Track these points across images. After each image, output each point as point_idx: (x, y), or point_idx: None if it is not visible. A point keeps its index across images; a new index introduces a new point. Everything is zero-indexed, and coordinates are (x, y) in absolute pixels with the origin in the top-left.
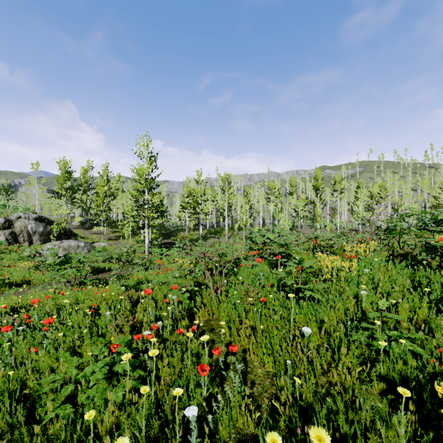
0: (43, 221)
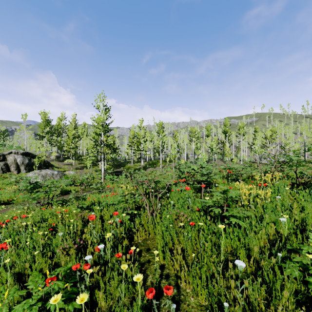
0: (28, 155)
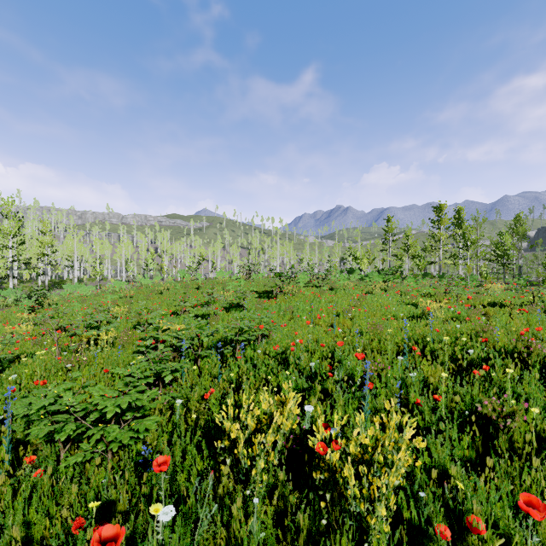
0: None
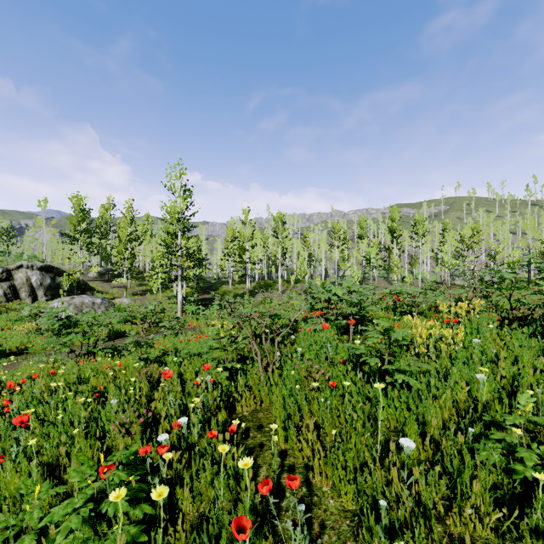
0: (51, 271)
